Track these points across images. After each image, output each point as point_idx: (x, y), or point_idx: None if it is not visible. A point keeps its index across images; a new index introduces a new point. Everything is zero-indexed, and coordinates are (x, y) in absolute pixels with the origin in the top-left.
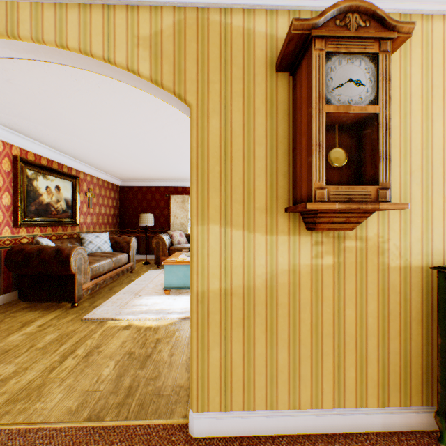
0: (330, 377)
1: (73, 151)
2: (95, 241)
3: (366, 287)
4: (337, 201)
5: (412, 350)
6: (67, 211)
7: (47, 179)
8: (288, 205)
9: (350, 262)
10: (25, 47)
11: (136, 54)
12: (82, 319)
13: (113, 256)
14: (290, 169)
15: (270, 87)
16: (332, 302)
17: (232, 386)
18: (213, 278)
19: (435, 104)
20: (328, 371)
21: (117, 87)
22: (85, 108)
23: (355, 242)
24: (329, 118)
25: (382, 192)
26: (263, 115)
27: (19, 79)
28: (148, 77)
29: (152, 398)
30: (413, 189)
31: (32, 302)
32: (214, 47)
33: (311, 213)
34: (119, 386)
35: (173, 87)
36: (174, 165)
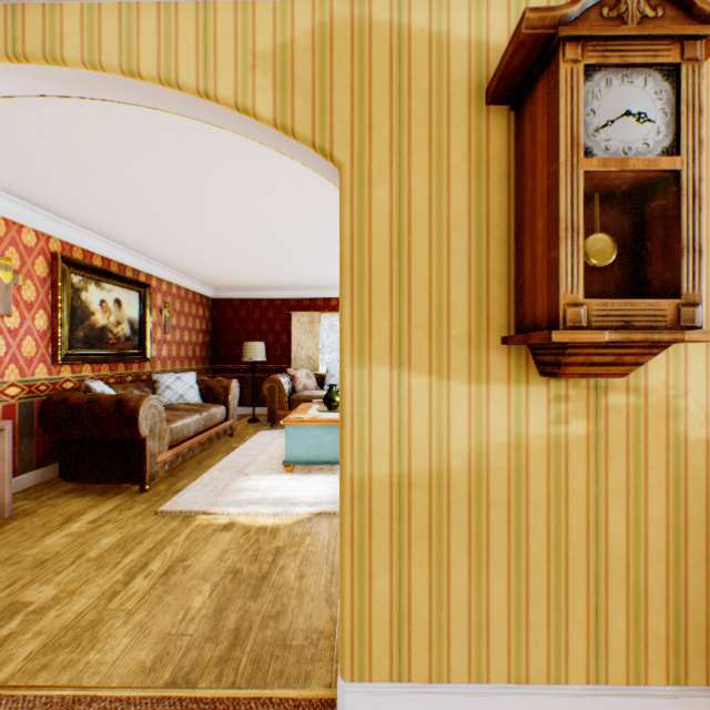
0: (581, 630)
1: (141, 244)
2: (175, 386)
3: (646, 475)
4: (604, 326)
5: None
6: (132, 338)
7: (102, 289)
8: (507, 332)
9: (616, 431)
10: (72, 78)
11: (251, 82)
12: (157, 512)
13: (203, 409)
14: (510, 271)
15: (476, 131)
16: (584, 500)
17: (411, 640)
18: (379, 456)
19: None
20: (578, 619)
21: (213, 140)
22: (162, 175)
23: (626, 396)
24: (586, 182)
25: (686, 311)
26: (464, 179)
27: (62, 132)
28: (271, 120)
29: (273, 651)
30: None
31: (80, 482)
32: (380, 66)
33: (552, 347)
34: (219, 627)
35: (312, 135)
36: (298, 264)
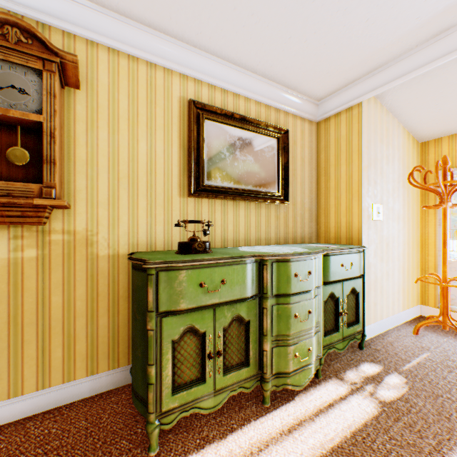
0: (34, 362)
1: None
2: None
3: (76, 275)
4: None
5: (121, 322)
6: None
7: None
8: None
9: (57, 254)
10: None
11: None
12: None
13: None
14: None
15: None
16: (36, 292)
17: None
18: None
19: (141, 128)
20: (32, 357)
21: None
22: None
23: (64, 235)
24: None
25: (48, 190)
26: None
27: None
28: None
29: None
30: (122, 193)
31: None
32: None
33: None
34: None
35: None
36: None
